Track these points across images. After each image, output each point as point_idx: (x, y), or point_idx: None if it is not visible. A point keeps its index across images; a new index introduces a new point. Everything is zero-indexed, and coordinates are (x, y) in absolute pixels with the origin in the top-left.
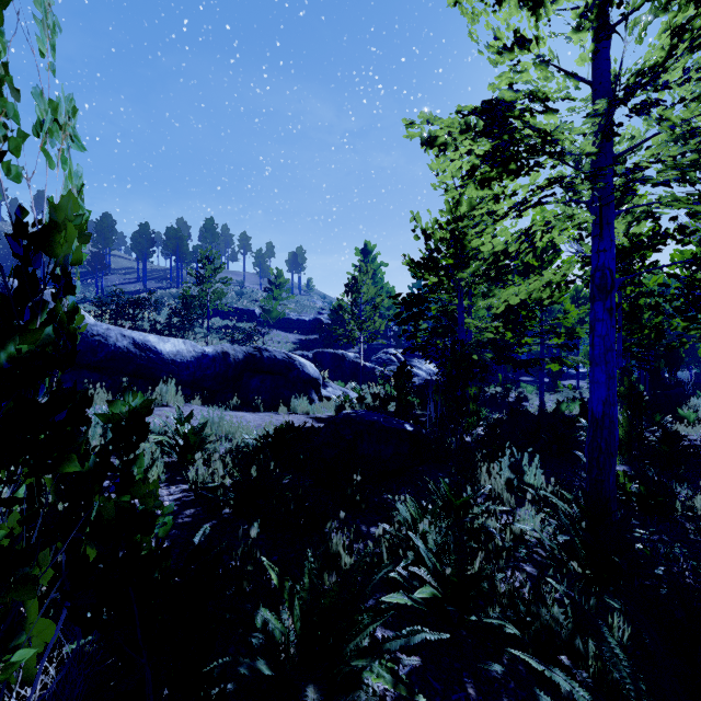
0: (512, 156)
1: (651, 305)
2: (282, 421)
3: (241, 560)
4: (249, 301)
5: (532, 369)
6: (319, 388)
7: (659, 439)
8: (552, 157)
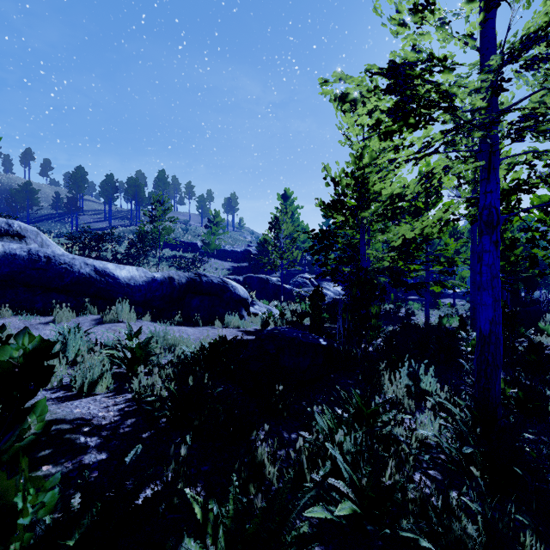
0: (411, 111)
1: (528, 238)
2: (217, 334)
3: (171, 476)
4: (193, 236)
5: (417, 290)
6: (248, 306)
7: (526, 349)
8: (447, 111)
